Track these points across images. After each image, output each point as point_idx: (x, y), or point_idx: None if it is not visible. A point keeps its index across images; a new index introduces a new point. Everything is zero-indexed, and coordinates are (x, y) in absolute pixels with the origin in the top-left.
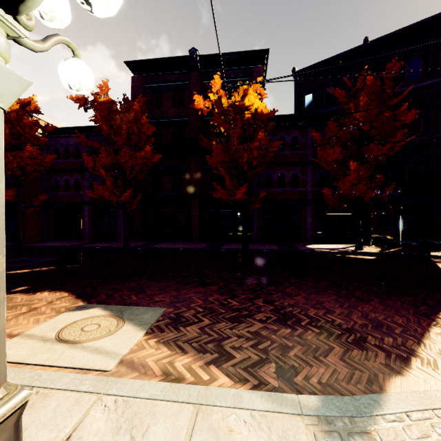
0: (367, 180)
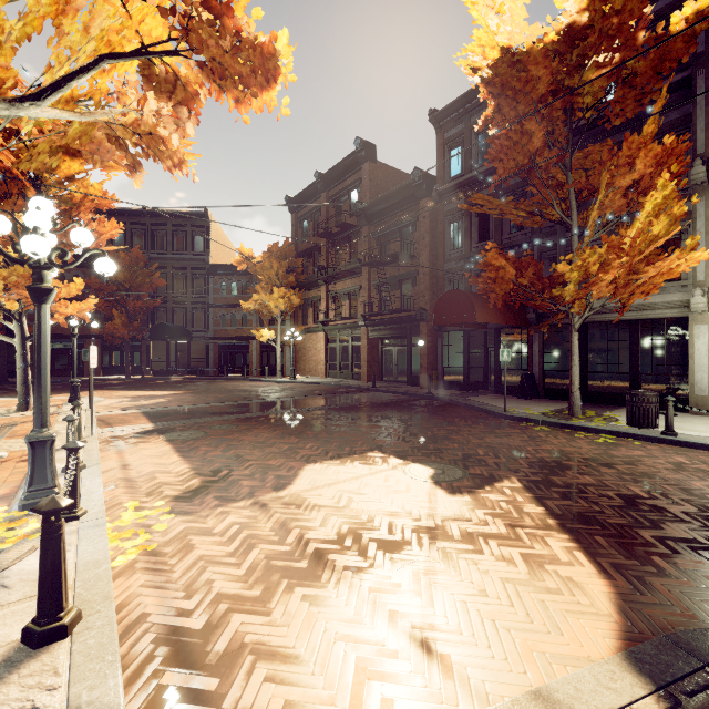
0: (129, 325)
